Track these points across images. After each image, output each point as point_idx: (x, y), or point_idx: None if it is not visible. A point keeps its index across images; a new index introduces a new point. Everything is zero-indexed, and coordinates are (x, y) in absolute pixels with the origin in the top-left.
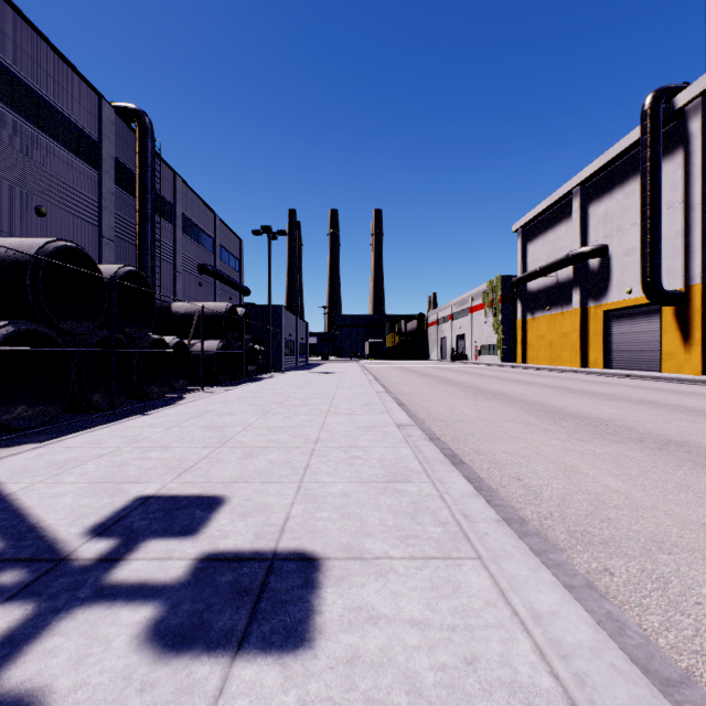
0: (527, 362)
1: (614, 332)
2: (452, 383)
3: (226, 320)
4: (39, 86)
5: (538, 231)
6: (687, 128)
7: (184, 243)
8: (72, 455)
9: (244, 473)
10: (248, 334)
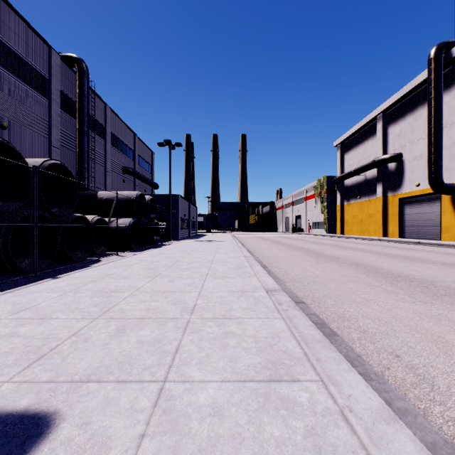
0: (344, 233)
1: (406, 213)
2: (298, 248)
3: (136, 203)
4: (2, 36)
5: (352, 145)
6: None
7: (112, 152)
8: None
9: (103, 363)
10: (154, 214)
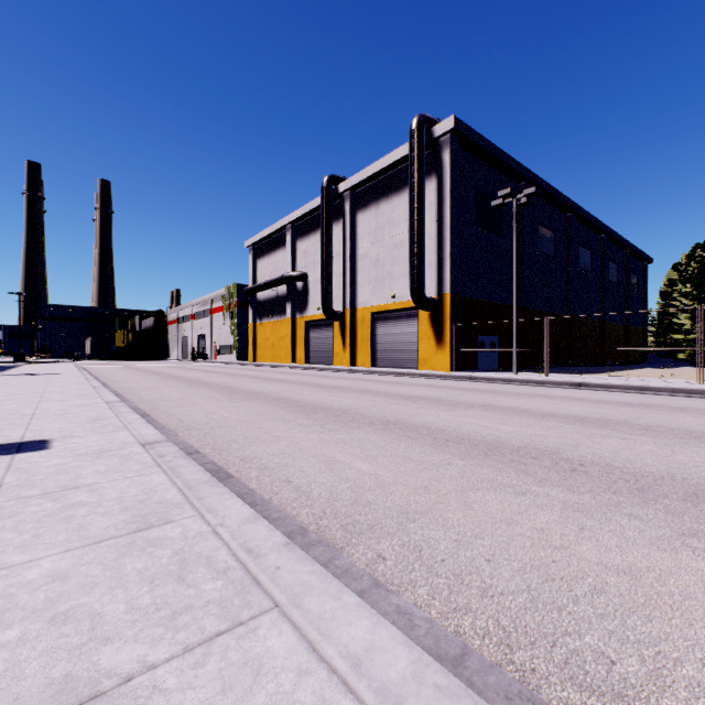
0: (257, 360)
1: (312, 337)
2: (178, 378)
3: None
4: None
5: (265, 251)
6: (345, 207)
7: None
8: None
9: None
10: None
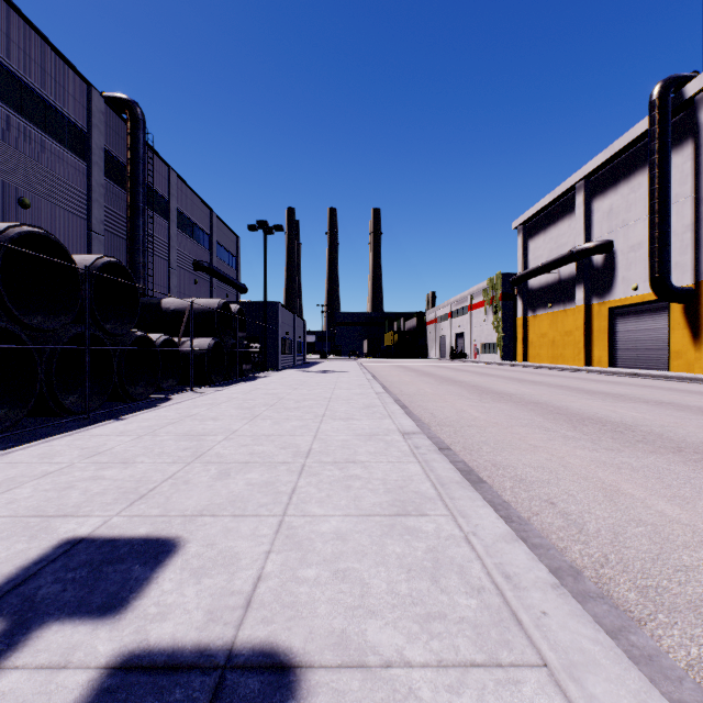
0: (528, 360)
1: (619, 330)
2: (455, 382)
3: (219, 317)
4: (22, 72)
5: (540, 227)
6: (698, 118)
7: (179, 239)
8: (10, 473)
9: (213, 501)
10: (243, 332)
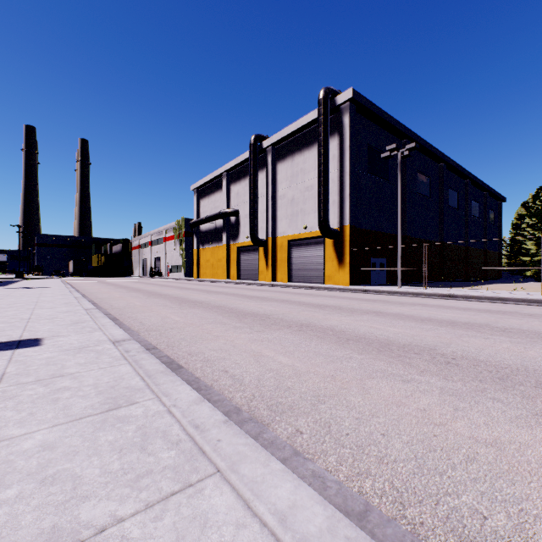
0: (200, 277)
1: (242, 259)
2: (140, 291)
3: None
4: None
5: (206, 193)
6: (267, 159)
7: None
8: None
9: None
10: None
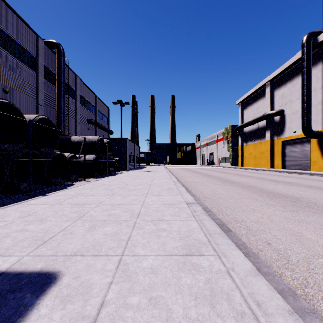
0: (244, 165)
1: (287, 151)
2: (210, 176)
3: (98, 145)
4: (4, 28)
5: (249, 103)
6: None
7: (80, 108)
8: None
9: (83, 245)
10: (110, 152)
